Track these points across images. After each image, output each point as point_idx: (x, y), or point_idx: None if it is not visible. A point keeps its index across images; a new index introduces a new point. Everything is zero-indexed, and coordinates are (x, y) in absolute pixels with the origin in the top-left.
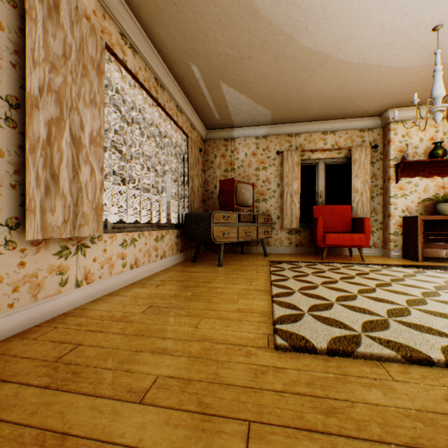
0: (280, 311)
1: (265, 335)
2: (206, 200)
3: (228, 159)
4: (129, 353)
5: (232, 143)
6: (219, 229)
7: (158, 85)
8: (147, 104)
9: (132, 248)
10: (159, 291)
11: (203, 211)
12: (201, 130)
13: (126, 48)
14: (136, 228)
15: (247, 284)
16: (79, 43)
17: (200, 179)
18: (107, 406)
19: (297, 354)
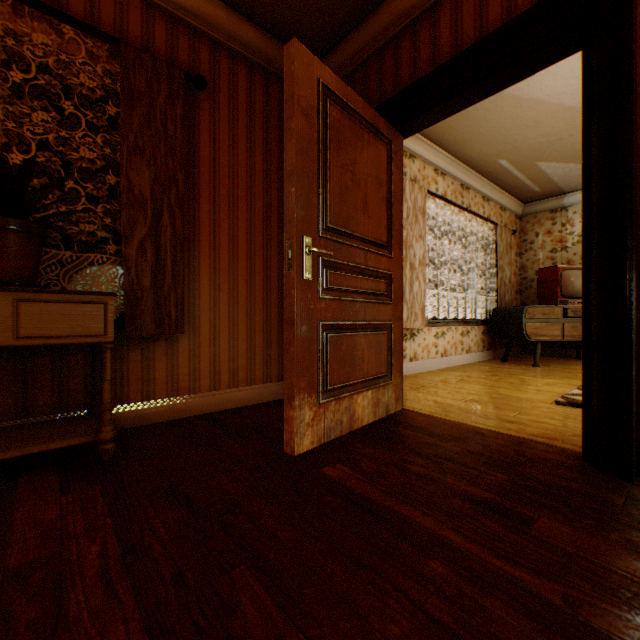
0: (577, 392)
1: (552, 400)
2: (521, 290)
3: (555, 236)
4: (453, 391)
5: (561, 213)
6: (533, 326)
7: (463, 189)
8: (453, 213)
9: (442, 339)
10: (467, 374)
11: (517, 304)
12: (514, 207)
13: (437, 178)
14: (444, 323)
15: (559, 380)
16: (413, 203)
17: (513, 266)
18: (448, 399)
19: (571, 407)
